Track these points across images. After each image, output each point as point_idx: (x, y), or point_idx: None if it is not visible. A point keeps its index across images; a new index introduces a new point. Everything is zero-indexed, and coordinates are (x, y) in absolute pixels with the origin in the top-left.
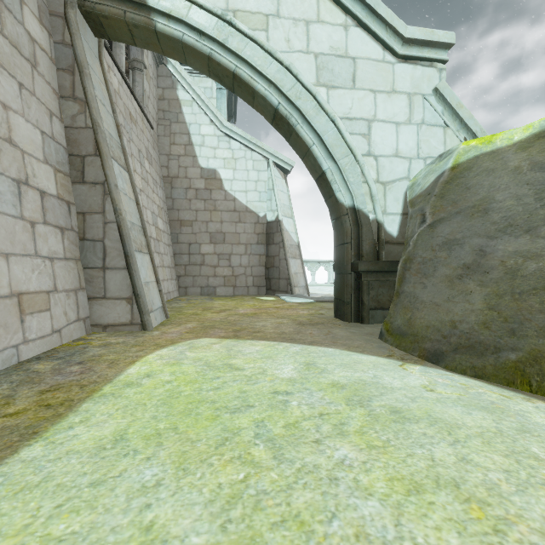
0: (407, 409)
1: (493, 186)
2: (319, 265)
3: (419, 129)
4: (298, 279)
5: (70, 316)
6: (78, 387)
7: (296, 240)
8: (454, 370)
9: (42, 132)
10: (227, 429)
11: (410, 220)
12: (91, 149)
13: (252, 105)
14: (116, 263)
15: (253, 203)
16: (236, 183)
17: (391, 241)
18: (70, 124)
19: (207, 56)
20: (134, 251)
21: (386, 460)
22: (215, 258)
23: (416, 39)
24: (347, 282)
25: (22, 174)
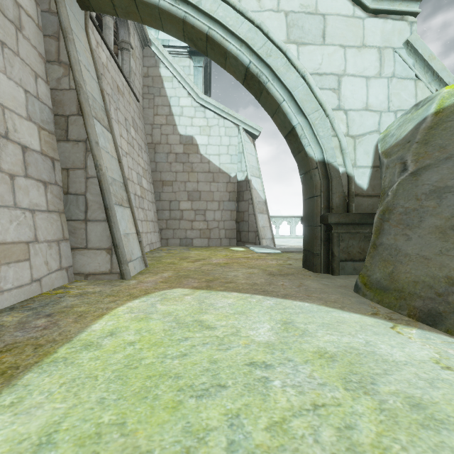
0: (431, 401)
1: None
2: (283, 220)
3: (389, 82)
4: (265, 232)
5: (51, 265)
6: (33, 347)
7: (263, 197)
8: None
9: (25, 91)
10: (190, 430)
11: (386, 171)
12: (74, 109)
13: (224, 67)
14: (96, 216)
15: (225, 165)
16: (210, 148)
17: (361, 193)
18: (55, 86)
19: (182, 20)
20: (113, 204)
21: None
22: (192, 213)
23: None
24: (317, 234)
25: (1, 128)
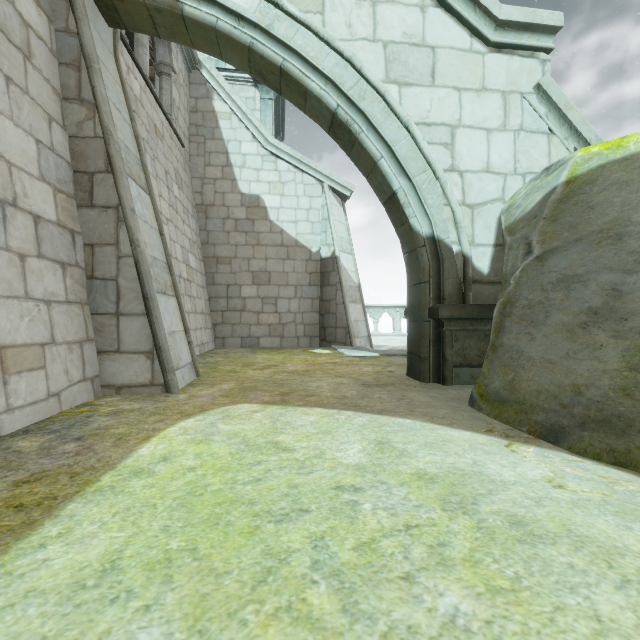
0: (533, 518)
1: (628, 204)
2: (383, 311)
3: (516, 136)
4: (359, 328)
5: (73, 375)
6: (68, 475)
7: (357, 281)
8: (583, 453)
9: (37, 141)
10: (271, 552)
11: (508, 252)
12: (101, 164)
13: (304, 109)
14: (132, 308)
15: (304, 236)
16: (283, 212)
17: (480, 280)
18: (75, 133)
19: (247, 47)
20: (155, 293)
21: (522, 618)
22: (259, 302)
23: (514, 21)
24: (425, 332)
25: (8, 193)
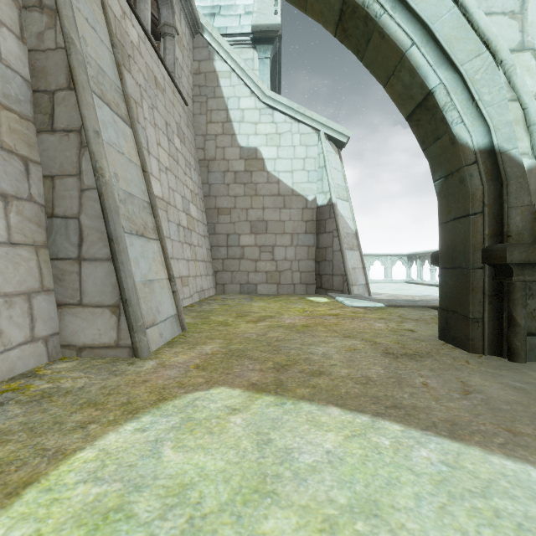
0: None
1: None
2: (374, 259)
3: None
4: (356, 276)
5: (11, 336)
6: None
7: (353, 228)
8: None
9: None
10: None
11: None
12: (63, 80)
13: (304, 7)
14: (96, 251)
15: (300, 185)
16: (280, 162)
17: None
18: (35, 46)
19: None
20: (122, 233)
21: None
22: (256, 250)
23: None
24: (475, 282)
25: None
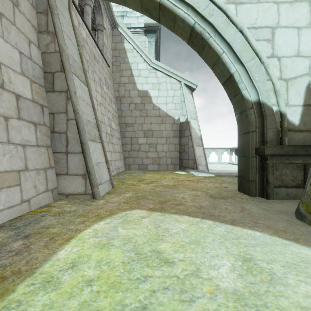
0: None
1: None
2: (212, 150)
3: None
4: (201, 160)
5: (39, 188)
6: None
7: (199, 134)
8: None
9: (20, 52)
10: None
11: None
12: (58, 67)
13: (173, 30)
14: (74, 149)
15: (171, 111)
16: (160, 98)
17: (293, 129)
18: (44, 51)
19: None
20: (87, 140)
21: None
22: (147, 146)
23: None
24: (252, 163)
25: None
